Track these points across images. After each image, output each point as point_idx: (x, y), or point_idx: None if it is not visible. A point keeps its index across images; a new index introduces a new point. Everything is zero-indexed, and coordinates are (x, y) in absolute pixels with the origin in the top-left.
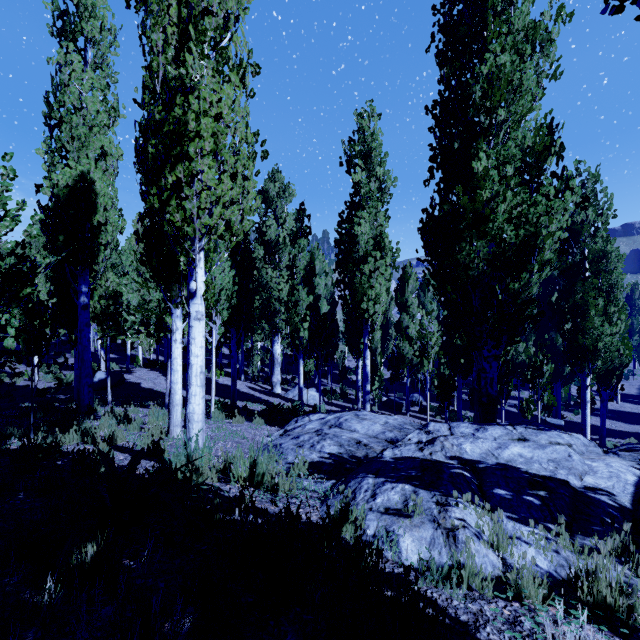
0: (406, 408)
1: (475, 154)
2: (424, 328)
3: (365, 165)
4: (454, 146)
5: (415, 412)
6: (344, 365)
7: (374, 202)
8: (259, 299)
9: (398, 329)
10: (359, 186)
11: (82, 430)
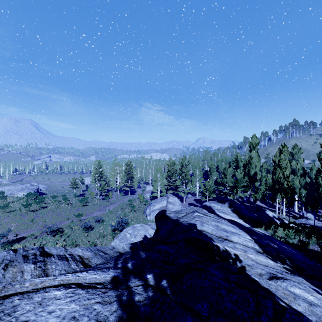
0: None
1: None
2: None
3: None
4: None
5: None
6: None
7: None
8: None
9: None
10: None
11: None
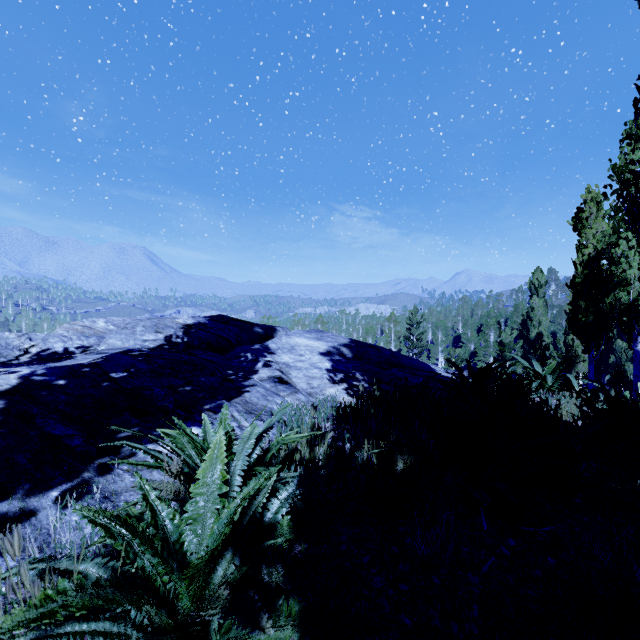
0: None
1: None
2: None
3: None
4: None
5: None
6: None
7: None
8: (613, 357)
9: None
10: None
11: None
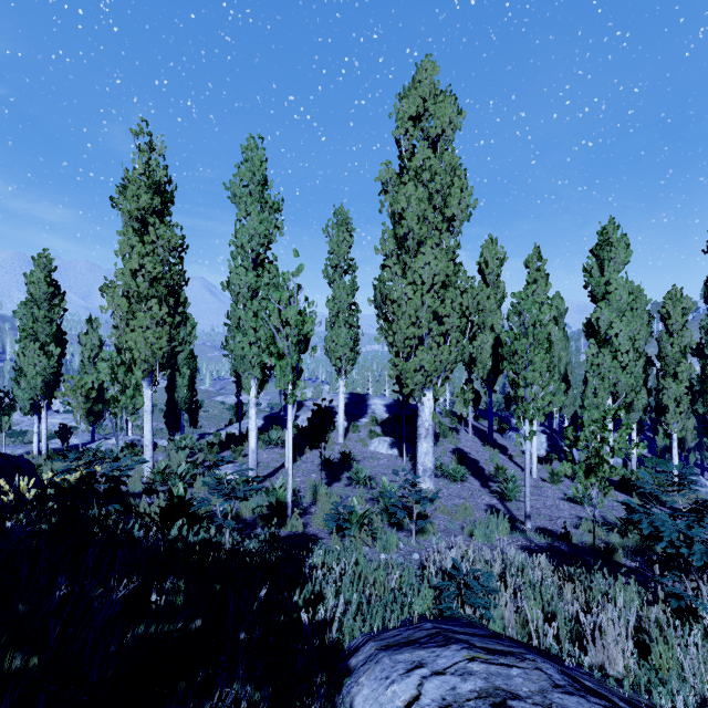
0: None
1: None
2: None
3: None
4: None
5: None
6: None
7: None
8: None
9: None
10: None
11: None
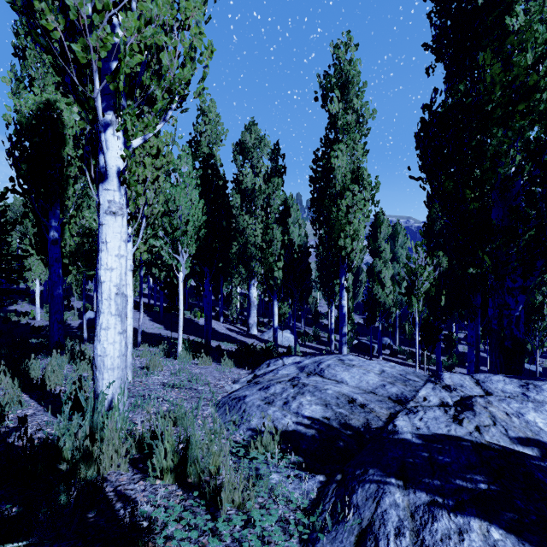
0: (378, 351)
1: (506, 11)
2: (413, 261)
3: (342, 97)
4: (477, 1)
5: (386, 355)
6: (317, 309)
7: (352, 133)
8: (236, 245)
9: (370, 274)
10: (335, 120)
11: (20, 370)
